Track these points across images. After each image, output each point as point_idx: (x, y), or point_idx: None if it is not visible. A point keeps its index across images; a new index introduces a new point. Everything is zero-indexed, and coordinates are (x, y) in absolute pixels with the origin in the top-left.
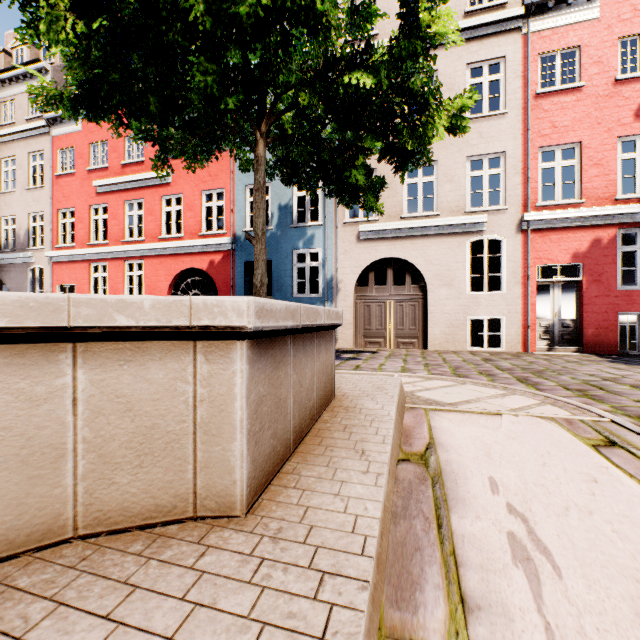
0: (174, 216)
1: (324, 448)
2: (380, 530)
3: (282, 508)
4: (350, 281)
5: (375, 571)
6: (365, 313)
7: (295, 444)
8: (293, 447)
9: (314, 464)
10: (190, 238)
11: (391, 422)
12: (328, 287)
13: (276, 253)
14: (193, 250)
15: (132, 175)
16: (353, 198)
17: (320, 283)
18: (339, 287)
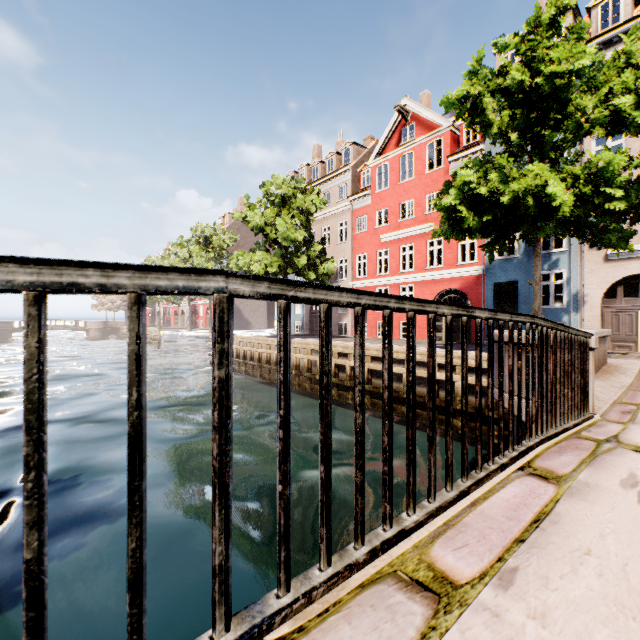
0: (435, 253)
1: (608, 372)
2: (631, 382)
3: (600, 378)
4: (596, 295)
5: (630, 384)
6: (612, 321)
7: (597, 370)
8: (597, 371)
9: (606, 374)
10: (448, 268)
11: (636, 370)
12: (573, 300)
13: (521, 275)
14: (451, 276)
15: (406, 229)
16: (604, 245)
17: (564, 297)
18: (584, 300)
